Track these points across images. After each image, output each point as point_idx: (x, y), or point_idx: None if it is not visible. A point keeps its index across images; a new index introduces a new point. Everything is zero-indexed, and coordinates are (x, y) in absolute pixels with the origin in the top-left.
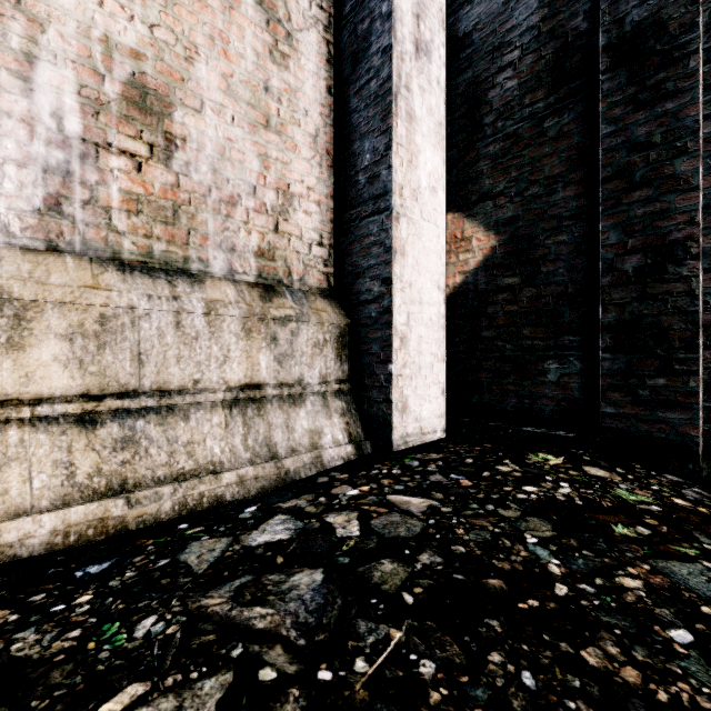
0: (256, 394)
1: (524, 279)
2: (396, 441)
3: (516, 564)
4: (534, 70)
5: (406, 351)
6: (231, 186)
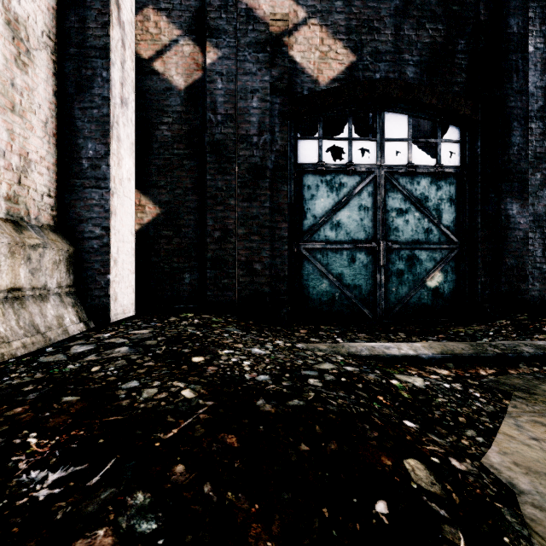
0: (19, 295)
1: (174, 233)
2: (112, 317)
3: (188, 334)
4: (179, 133)
5: (117, 268)
6: None
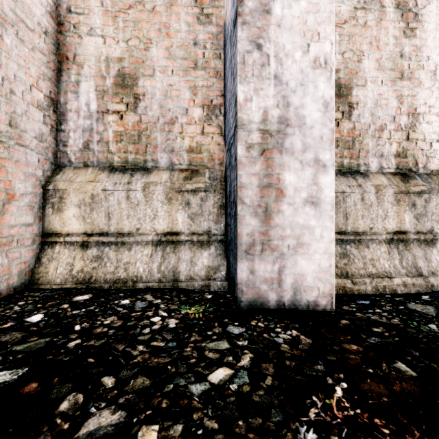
0: (403, 237)
1: None
2: None
3: None
4: None
5: None
6: (380, 120)
